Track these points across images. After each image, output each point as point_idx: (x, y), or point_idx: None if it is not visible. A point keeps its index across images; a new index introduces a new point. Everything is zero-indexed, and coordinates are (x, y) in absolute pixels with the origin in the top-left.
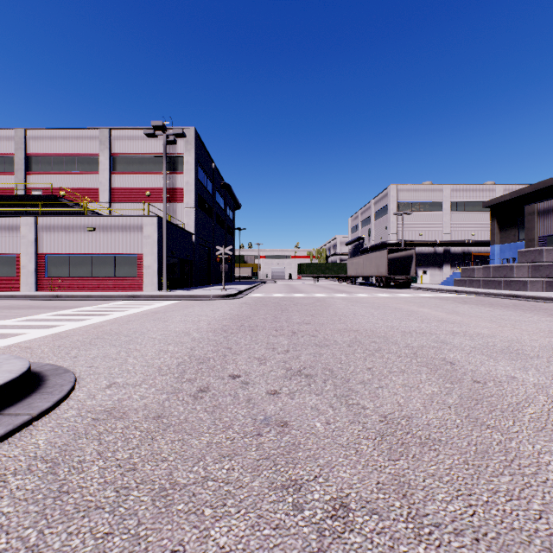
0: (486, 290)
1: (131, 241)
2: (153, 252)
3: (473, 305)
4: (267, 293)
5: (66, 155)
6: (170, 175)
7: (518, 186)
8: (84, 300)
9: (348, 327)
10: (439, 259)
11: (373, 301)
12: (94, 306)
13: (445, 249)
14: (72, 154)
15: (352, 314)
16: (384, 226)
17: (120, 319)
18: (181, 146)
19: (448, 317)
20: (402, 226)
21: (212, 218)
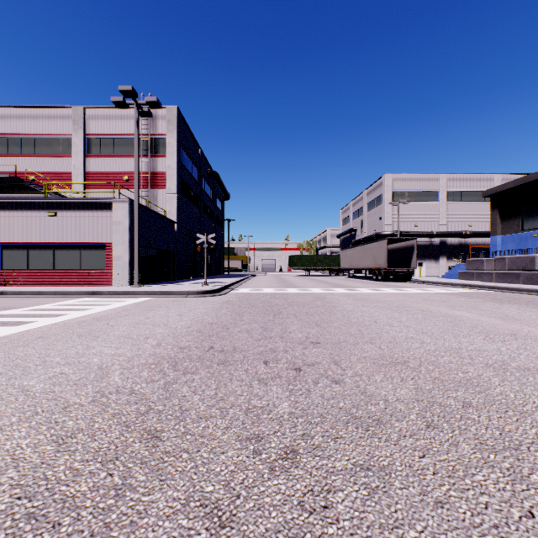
0: (505, 285)
1: (99, 228)
2: (124, 241)
3: (514, 305)
4: (256, 287)
5: (35, 135)
6: (150, 158)
7: (516, 175)
8: (32, 297)
9: (384, 351)
10: (435, 251)
11: (385, 299)
12: (30, 307)
13: (441, 240)
14: (42, 134)
15: (372, 321)
16: (377, 217)
17: (31, 332)
18: (162, 126)
19: (515, 328)
20: (397, 217)
21: (199, 206)
